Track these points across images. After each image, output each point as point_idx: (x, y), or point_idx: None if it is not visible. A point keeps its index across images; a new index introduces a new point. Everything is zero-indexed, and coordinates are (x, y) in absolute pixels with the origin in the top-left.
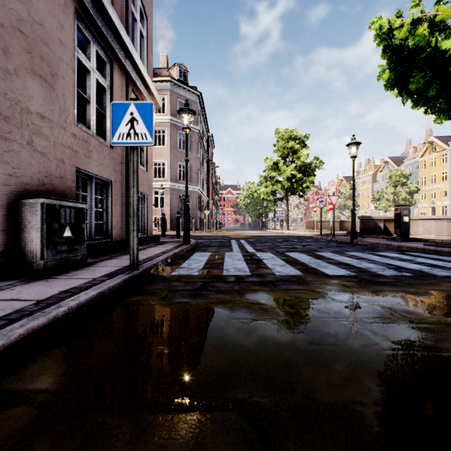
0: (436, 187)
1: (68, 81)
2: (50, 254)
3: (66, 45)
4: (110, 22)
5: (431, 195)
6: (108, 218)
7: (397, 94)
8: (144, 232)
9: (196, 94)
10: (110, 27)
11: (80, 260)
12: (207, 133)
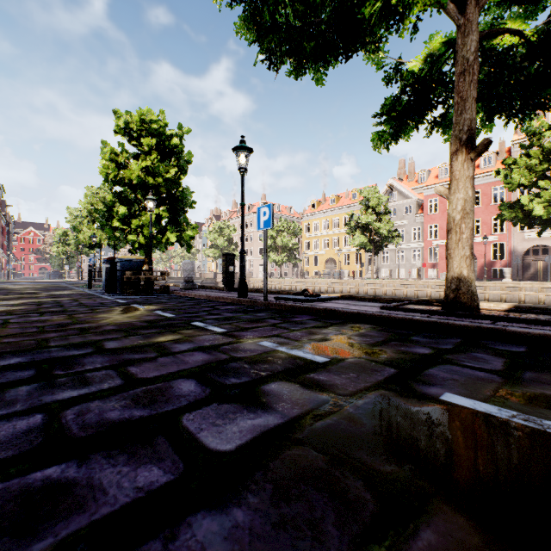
0: None
1: None
2: None
3: None
4: None
5: None
6: None
7: None
8: None
9: None
10: None
11: None
12: None
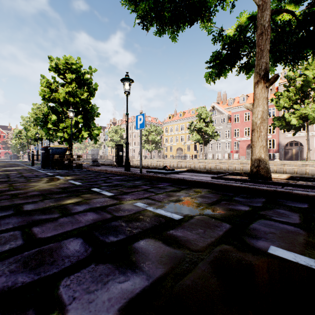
0: None
1: None
2: None
3: None
4: None
5: None
6: None
7: None
8: None
9: None
10: None
11: None
12: None
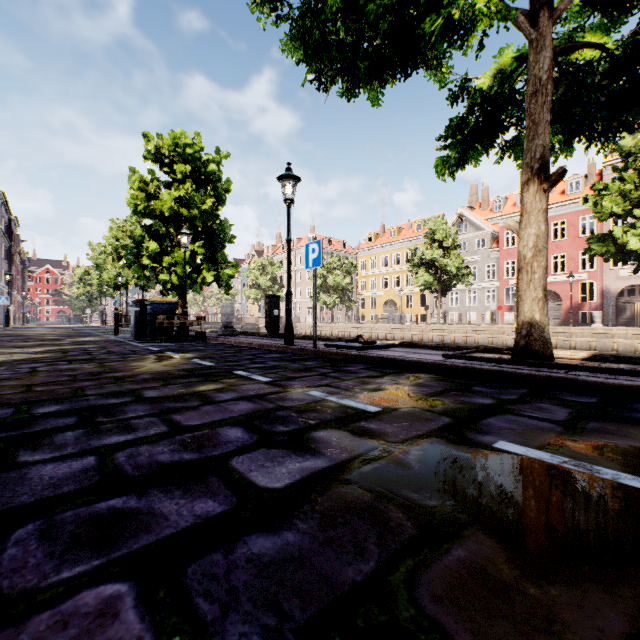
0: None
1: None
2: None
3: None
4: None
5: None
6: None
7: None
8: None
9: None
10: None
11: None
12: (9, 216)
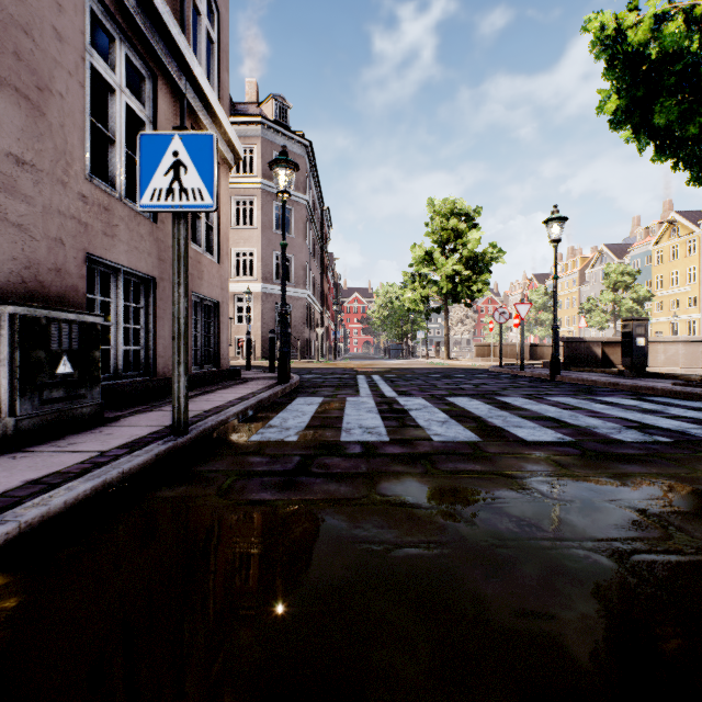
0: (679, 292)
1: (72, 102)
2: (28, 405)
3: (68, 39)
4: (150, 8)
5: (671, 304)
6: (148, 341)
7: (629, 138)
8: (214, 363)
9: (302, 143)
10: (150, 16)
11: (90, 414)
12: (321, 206)
